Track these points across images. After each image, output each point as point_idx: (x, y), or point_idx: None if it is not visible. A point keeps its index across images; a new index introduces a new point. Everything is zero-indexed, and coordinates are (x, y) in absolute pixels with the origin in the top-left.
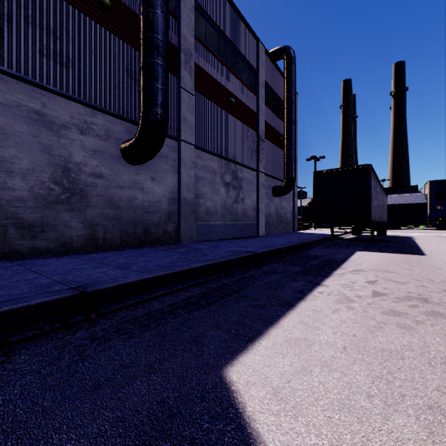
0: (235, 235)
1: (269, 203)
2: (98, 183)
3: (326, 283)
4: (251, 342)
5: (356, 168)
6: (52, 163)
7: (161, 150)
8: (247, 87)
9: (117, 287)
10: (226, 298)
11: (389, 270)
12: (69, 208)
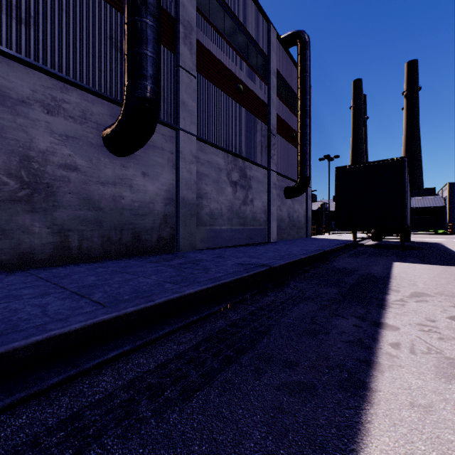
0: (243, 242)
1: (280, 206)
2: (71, 177)
3: (390, 321)
4: None
5: (389, 162)
6: (5, 149)
7: (155, 139)
8: (257, 74)
9: (38, 344)
10: (236, 362)
11: None
12: (30, 208)
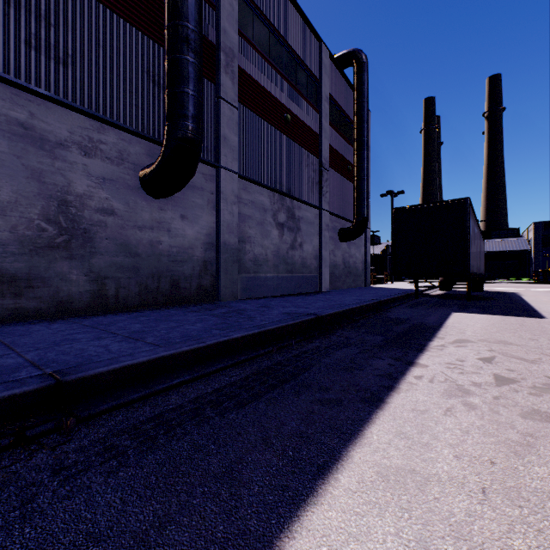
0: (291, 291)
1: (334, 250)
2: (108, 222)
3: (423, 361)
4: (323, 477)
5: (450, 204)
6: (44, 194)
7: (194, 179)
8: (307, 101)
9: (116, 371)
10: (280, 387)
11: (506, 340)
12: (67, 254)
